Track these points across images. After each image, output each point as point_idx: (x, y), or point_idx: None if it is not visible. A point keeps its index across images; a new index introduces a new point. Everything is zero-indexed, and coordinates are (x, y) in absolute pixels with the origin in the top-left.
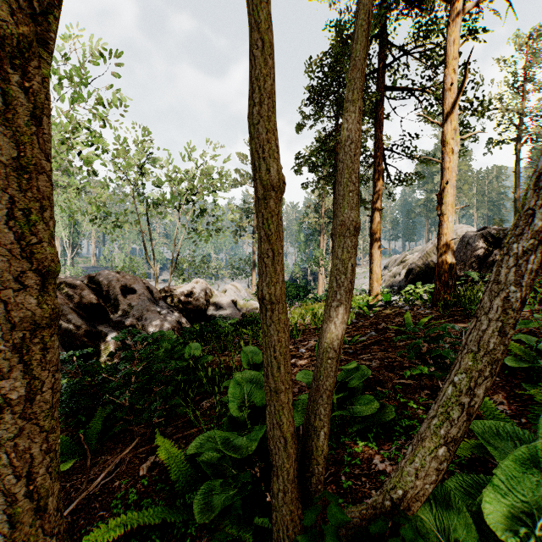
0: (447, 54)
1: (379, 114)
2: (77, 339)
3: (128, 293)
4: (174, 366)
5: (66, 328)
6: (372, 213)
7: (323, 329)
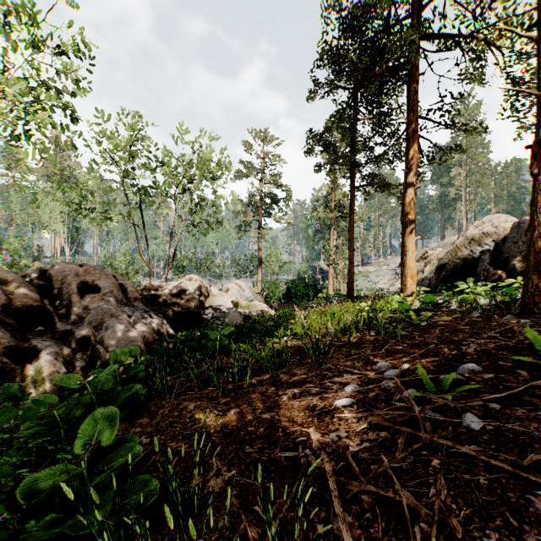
0: None
1: (415, 69)
2: None
3: (90, 292)
4: None
5: None
6: (405, 193)
7: None
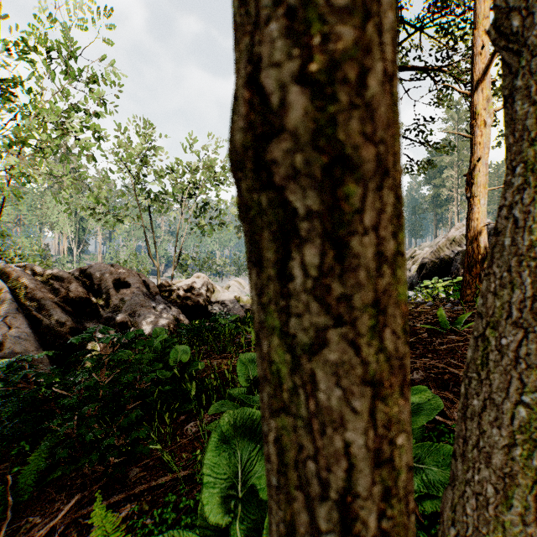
0: (479, 12)
1: None
2: (61, 337)
3: (122, 287)
4: (150, 376)
5: (48, 324)
6: None
7: (507, 352)
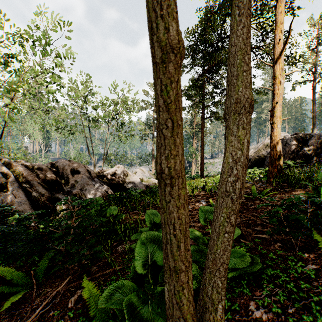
0: (277, 21)
1: None
2: (42, 202)
3: (75, 173)
4: (98, 222)
5: (35, 195)
6: None
7: (220, 204)
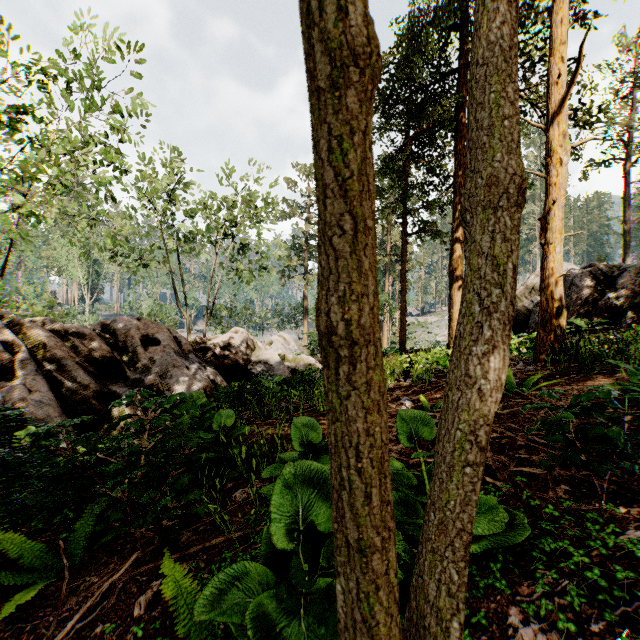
0: (554, 37)
1: (461, 124)
2: (84, 401)
3: (150, 344)
4: (196, 442)
5: (69, 387)
6: (451, 247)
7: (455, 403)
